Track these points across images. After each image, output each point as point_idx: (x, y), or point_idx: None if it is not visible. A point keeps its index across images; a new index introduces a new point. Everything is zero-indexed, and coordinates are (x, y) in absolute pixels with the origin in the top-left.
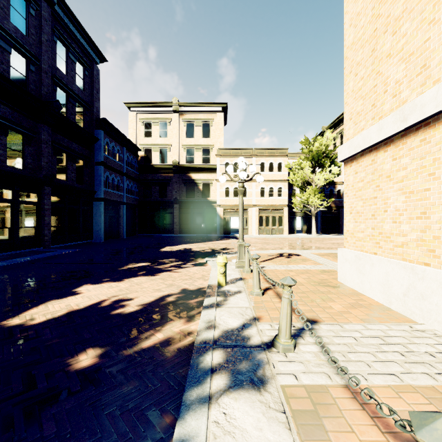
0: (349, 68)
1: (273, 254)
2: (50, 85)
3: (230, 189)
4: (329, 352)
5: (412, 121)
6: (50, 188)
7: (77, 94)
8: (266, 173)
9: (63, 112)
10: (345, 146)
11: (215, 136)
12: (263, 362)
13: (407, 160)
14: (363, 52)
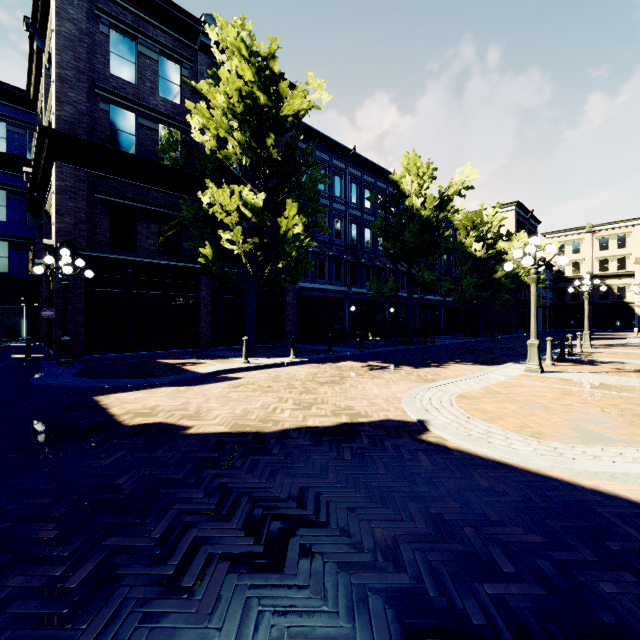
0: None
1: None
2: None
3: None
4: None
5: None
6: None
7: None
8: None
9: None
10: None
11: (633, 246)
12: None
13: None
14: None
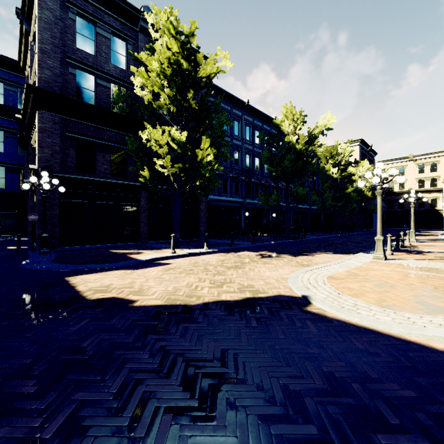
0: None
1: None
2: None
3: None
4: None
5: None
6: None
7: None
8: None
9: None
10: None
11: (441, 170)
12: None
13: None
14: None
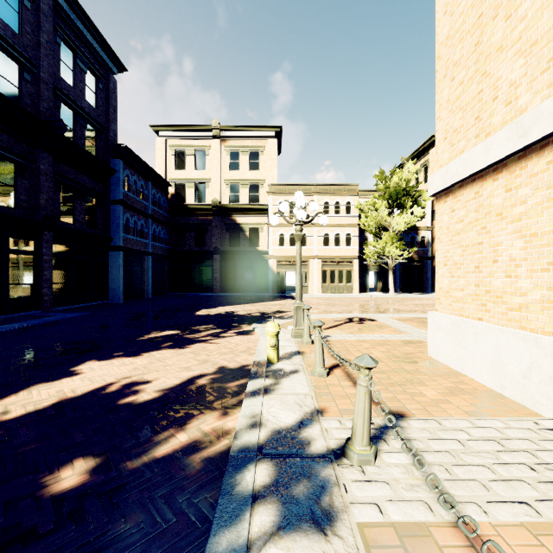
0: (442, 71)
1: (341, 319)
2: (52, 100)
3: (285, 236)
4: (439, 484)
5: (536, 136)
6: (52, 233)
7: (87, 113)
8: (330, 216)
9: (70, 136)
10: (438, 174)
11: (267, 168)
12: (330, 483)
13: (528, 191)
14: (463, 48)
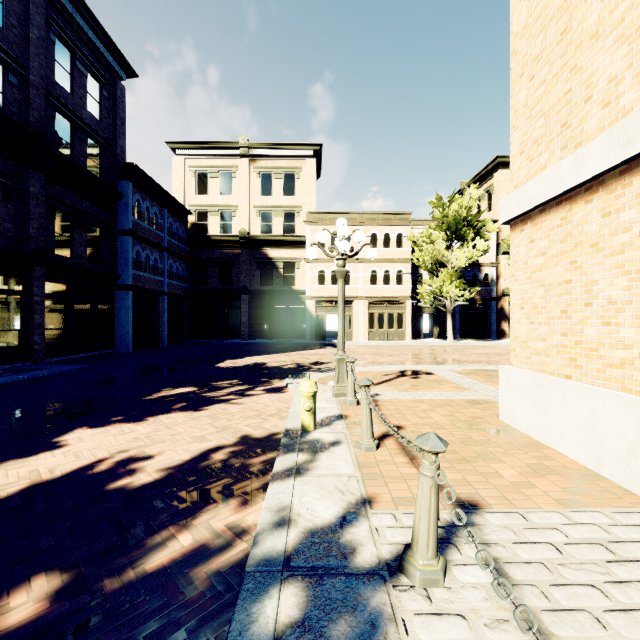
0: (518, 69)
1: (392, 372)
2: (44, 109)
3: (325, 273)
4: None
5: None
6: (44, 269)
7: (88, 125)
8: (379, 249)
9: (67, 152)
10: (513, 197)
11: (304, 193)
12: (383, 618)
13: (633, 215)
14: (545, 38)
